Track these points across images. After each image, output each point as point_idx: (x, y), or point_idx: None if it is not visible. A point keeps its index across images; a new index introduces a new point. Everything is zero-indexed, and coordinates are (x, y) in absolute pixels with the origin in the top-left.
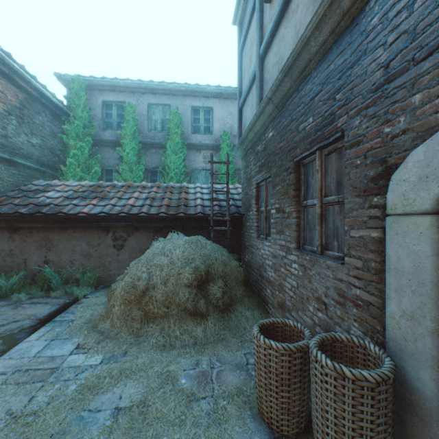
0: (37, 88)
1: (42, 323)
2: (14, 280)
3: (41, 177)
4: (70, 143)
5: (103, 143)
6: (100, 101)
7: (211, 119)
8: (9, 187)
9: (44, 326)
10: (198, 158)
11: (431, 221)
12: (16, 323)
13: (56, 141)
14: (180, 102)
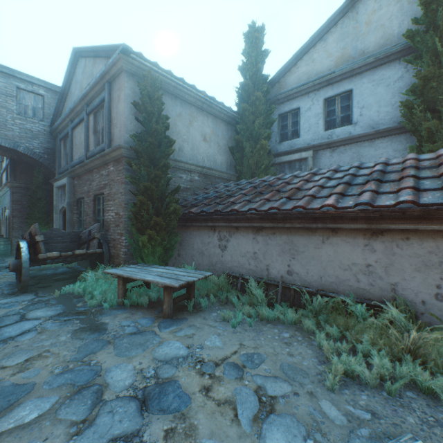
0: None
1: None
2: None
3: None
4: None
5: None
6: None
7: None
8: None
9: None
10: None
11: (6, 220)
12: None
13: None
14: None
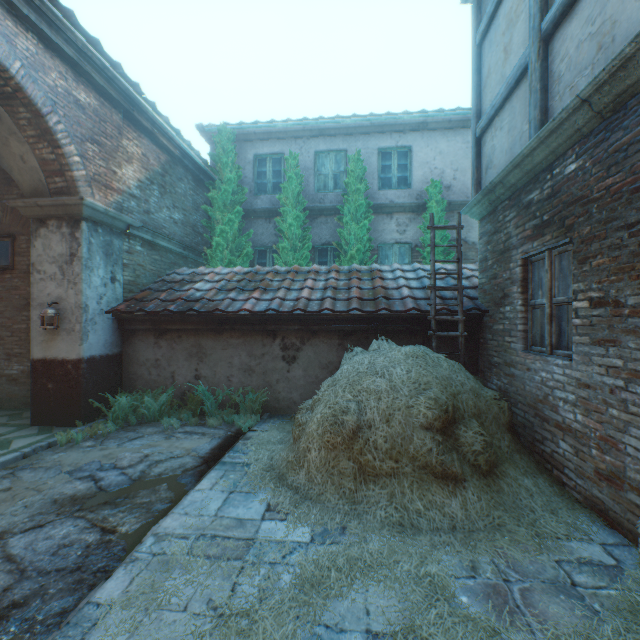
0: (180, 146)
1: (208, 463)
2: (163, 399)
3: (183, 263)
4: (217, 217)
5: (255, 214)
6: (251, 156)
7: (408, 165)
8: (151, 278)
9: (213, 469)
10: (388, 225)
11: None
12: (175, 460)
13: (199, 215)
14: (360, 144)
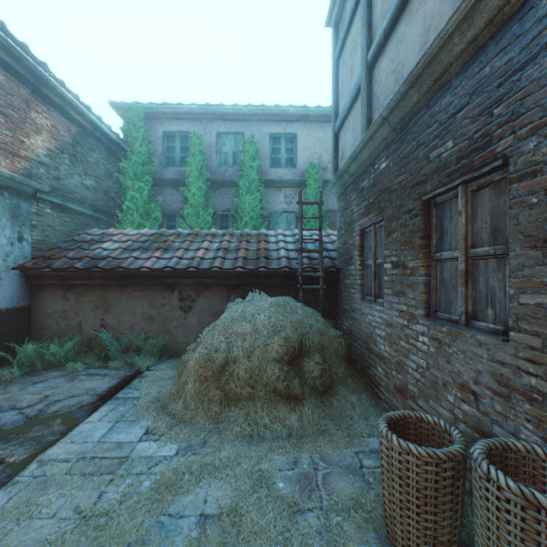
0: (91, 120)
1: (103, 400)
2: (69, 346)
3: (95, 225)
4: (128, 184)
5: (165, 183)
6: (161, 133)
7: (294, 149)
8: (61, 237)
9: (105, 404)
10: (278, 197)
11: None
12: (73, 398)
13: (111, 182)
14: (255, 129)
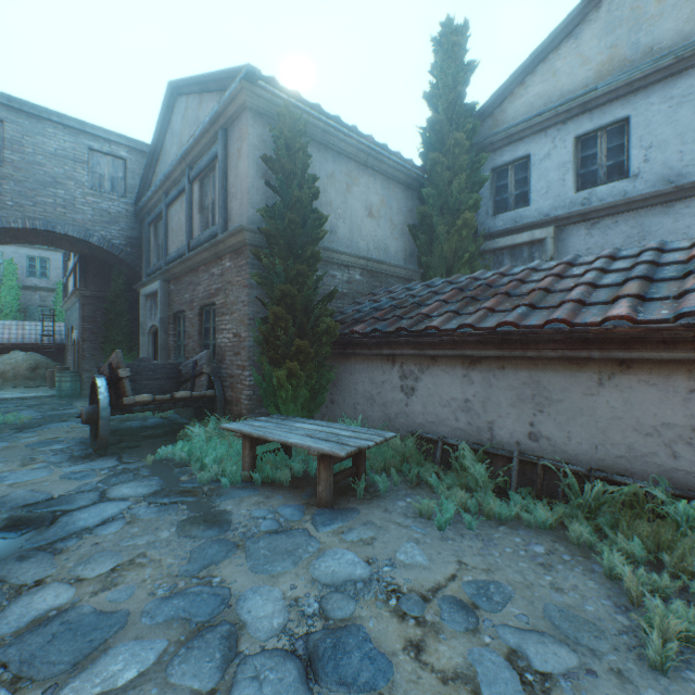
0: None
1: None
2: None
3: None
4: None
5: None
6: None
7: (49, 267)
8: None
9: None
10: (35, 297)
11: (74, 346)
12: None
13: None
14: (15, 251)
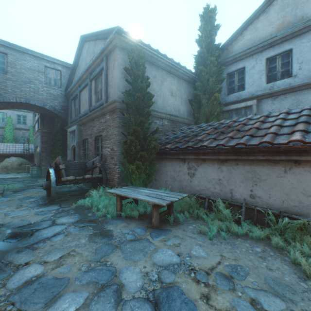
0: None
1: None
2: None
3: None
4: None
5: None
6: None
7: (26, 119)
8: None
9: None
10: (20, 133)
11: (38, 154)
12: None
13: None
14: (12, 112)
